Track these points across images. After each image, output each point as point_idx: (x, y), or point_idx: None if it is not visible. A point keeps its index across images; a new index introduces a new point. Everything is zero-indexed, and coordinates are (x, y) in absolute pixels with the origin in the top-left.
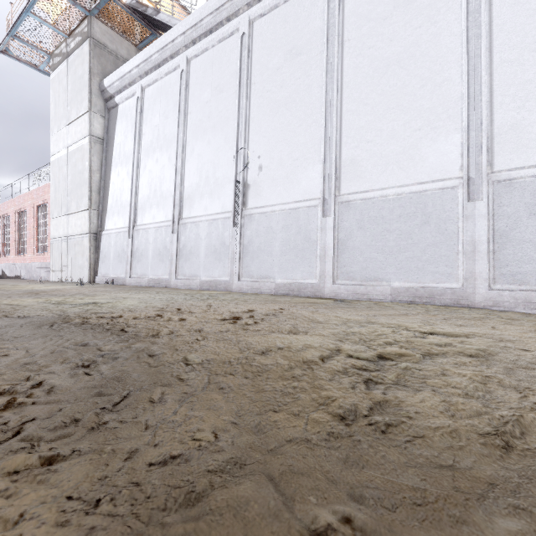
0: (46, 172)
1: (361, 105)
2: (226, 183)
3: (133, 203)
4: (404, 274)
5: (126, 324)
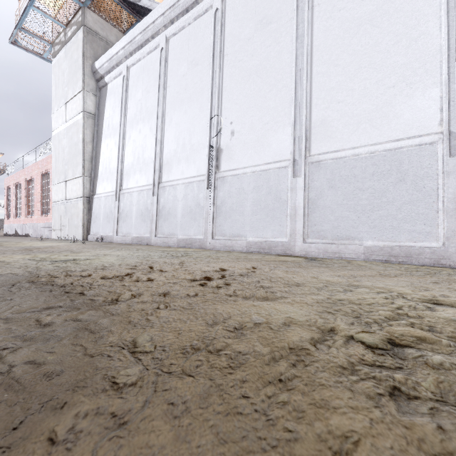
0: (49, 146)
1: (331, 67)
2: (201, 149)
3: (119, 170)
4: (377, 232)
5: (90, 285)
